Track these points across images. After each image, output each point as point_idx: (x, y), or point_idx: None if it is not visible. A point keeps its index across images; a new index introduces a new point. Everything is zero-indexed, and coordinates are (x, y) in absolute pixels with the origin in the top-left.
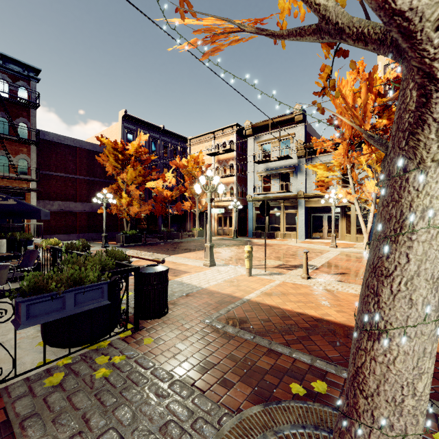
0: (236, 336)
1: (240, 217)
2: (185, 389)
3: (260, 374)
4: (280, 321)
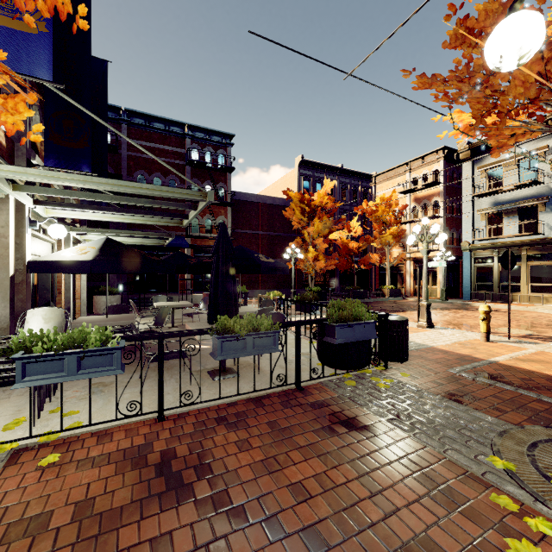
0: (493, 386)
1: (449, 272)
2: (460, 406)
3: (534, 412)
4: (547, 383)
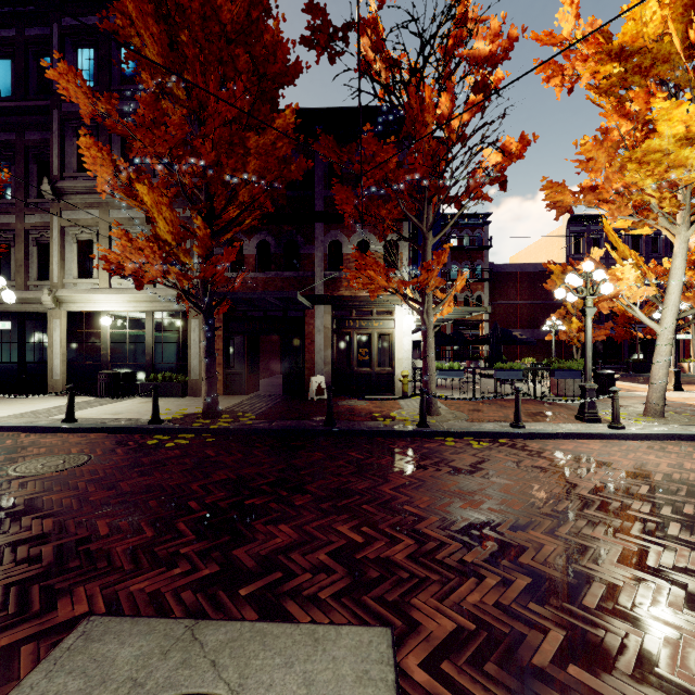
0: None
1: None
2: None
3: None
4: None
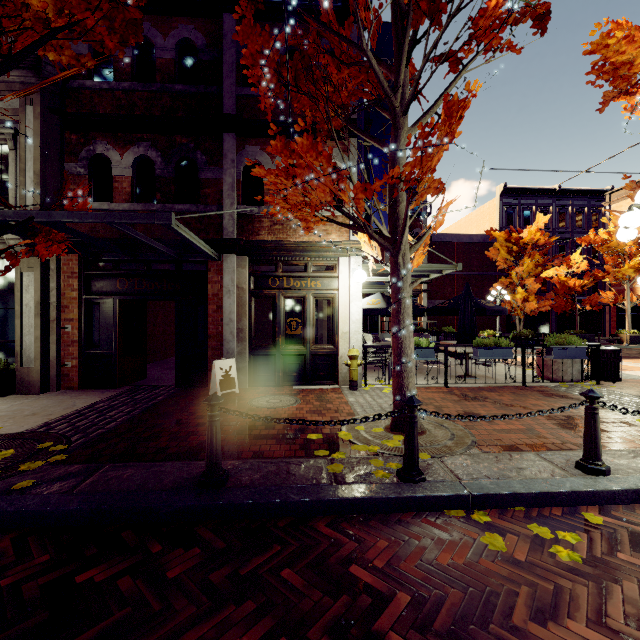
0: None
1: None
2: None
3: None
4: None
